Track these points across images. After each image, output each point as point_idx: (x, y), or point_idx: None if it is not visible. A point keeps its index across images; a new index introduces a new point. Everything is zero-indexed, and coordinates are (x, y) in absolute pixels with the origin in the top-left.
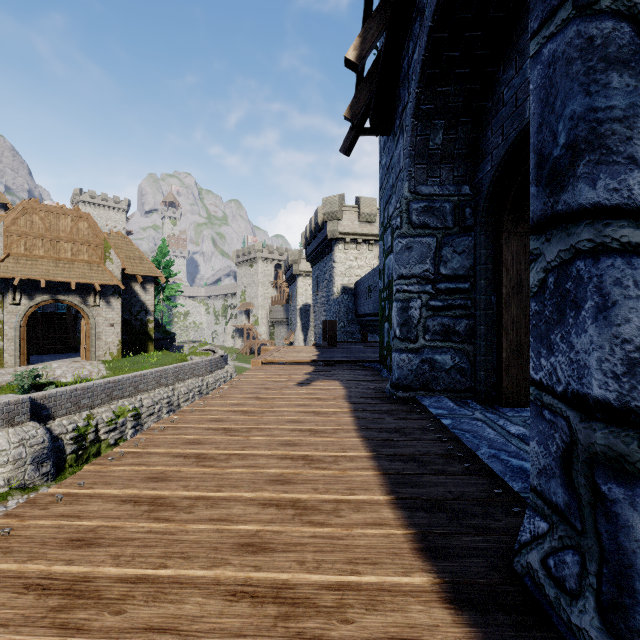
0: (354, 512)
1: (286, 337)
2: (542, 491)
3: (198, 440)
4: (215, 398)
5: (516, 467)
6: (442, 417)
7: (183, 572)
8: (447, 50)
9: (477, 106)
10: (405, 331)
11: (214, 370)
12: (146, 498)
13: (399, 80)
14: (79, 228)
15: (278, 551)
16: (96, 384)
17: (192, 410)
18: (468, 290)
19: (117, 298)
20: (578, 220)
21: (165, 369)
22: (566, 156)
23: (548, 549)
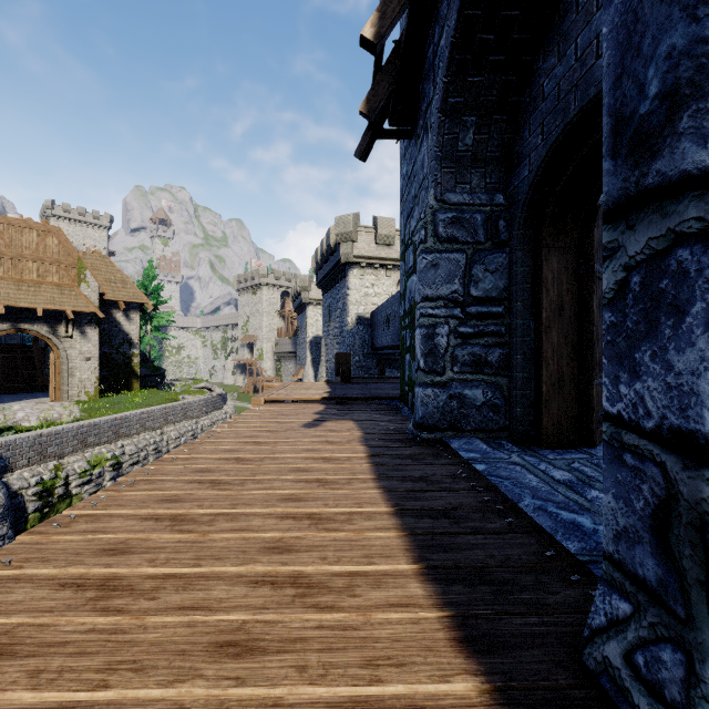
0: (373, 589)
1: (294, 373)
2: (621, 560)
3: (177, 497)
4: (204, 443)
5: (568, 522)
6: (475, 462)
7: (131, 693)
8: (480, 31)
9: (513, 101)
10: (430, 362)
11: (211, 411)
12: (95, 579)
13: (423, 73)
14: (47, 245)
15: (270, 652)
16: (66, 429)
17: (173, 458)
18: (502, 315)
19: (94, 328)
20: (680, 193)
21: (152, 410)
22: (660, 110)
23: (634, 640)
